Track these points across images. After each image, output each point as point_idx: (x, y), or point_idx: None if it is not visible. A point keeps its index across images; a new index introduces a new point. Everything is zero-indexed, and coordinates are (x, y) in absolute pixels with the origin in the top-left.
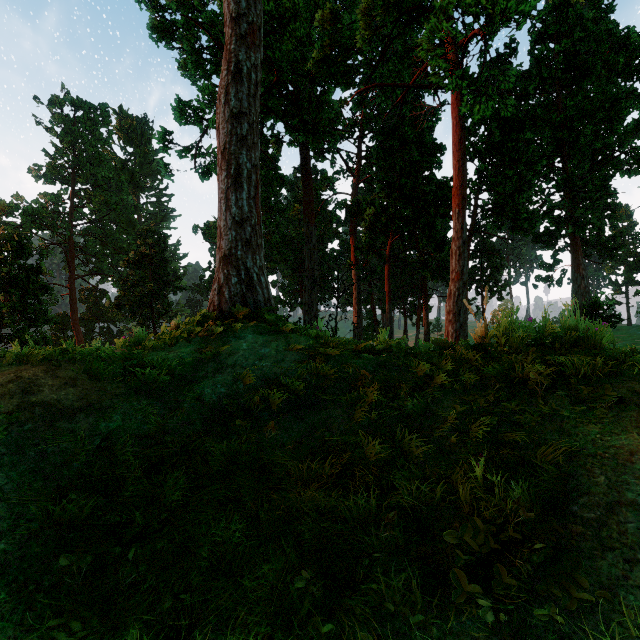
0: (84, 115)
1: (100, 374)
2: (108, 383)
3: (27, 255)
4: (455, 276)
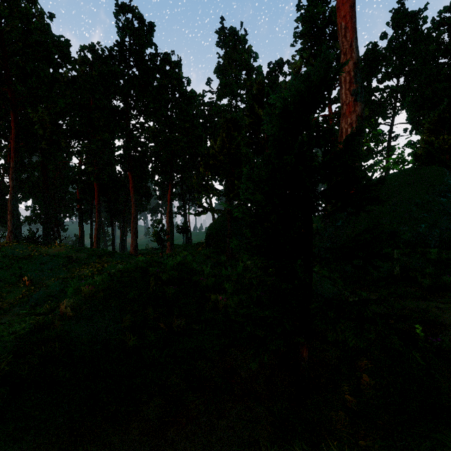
0: None
1: None
2: None
3: None
4: (96, 223)
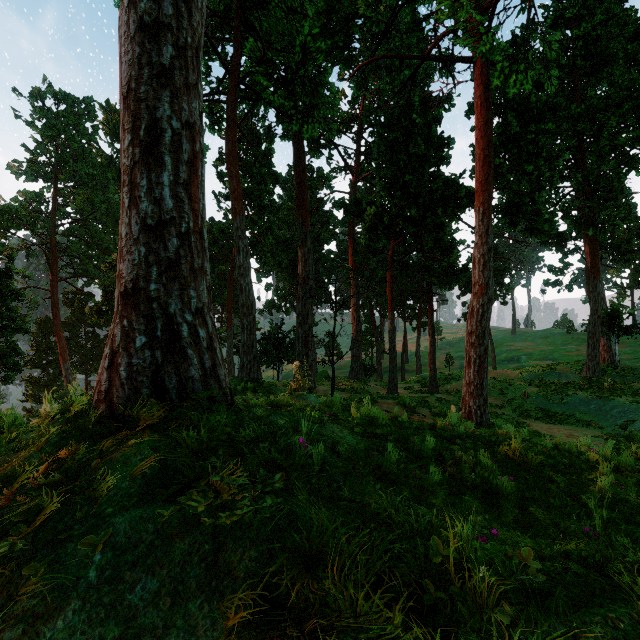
0: (67, 109)
1: None
2: None
3: None
4: (478, 290)
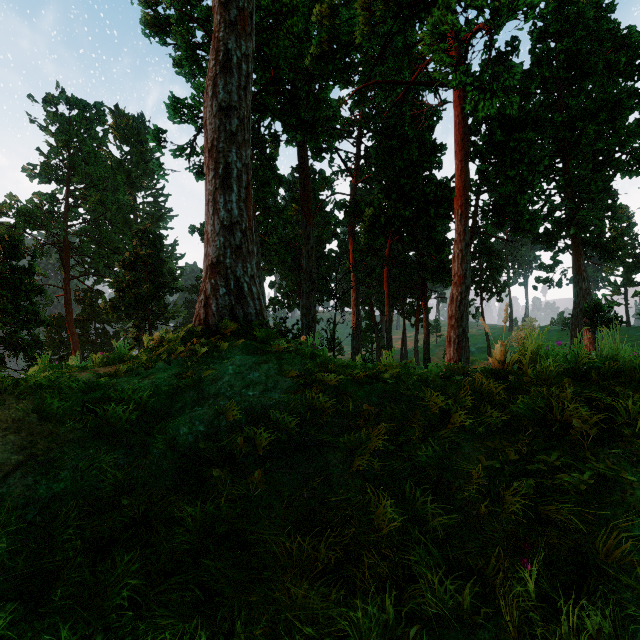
0: (79, 114)
1: (52, 413)
2: (62, 424)
3: (19, 256)
4: (457, 280)
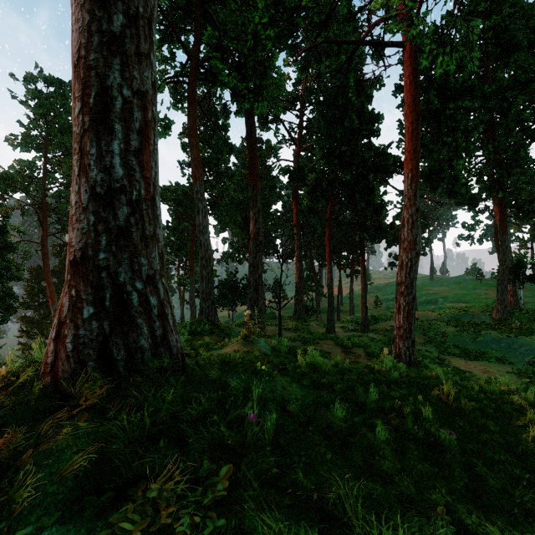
0: (56, 91)
1: None
2: None
3: None
4: (407, 245)
